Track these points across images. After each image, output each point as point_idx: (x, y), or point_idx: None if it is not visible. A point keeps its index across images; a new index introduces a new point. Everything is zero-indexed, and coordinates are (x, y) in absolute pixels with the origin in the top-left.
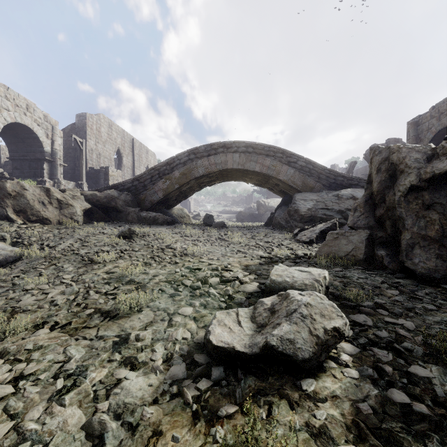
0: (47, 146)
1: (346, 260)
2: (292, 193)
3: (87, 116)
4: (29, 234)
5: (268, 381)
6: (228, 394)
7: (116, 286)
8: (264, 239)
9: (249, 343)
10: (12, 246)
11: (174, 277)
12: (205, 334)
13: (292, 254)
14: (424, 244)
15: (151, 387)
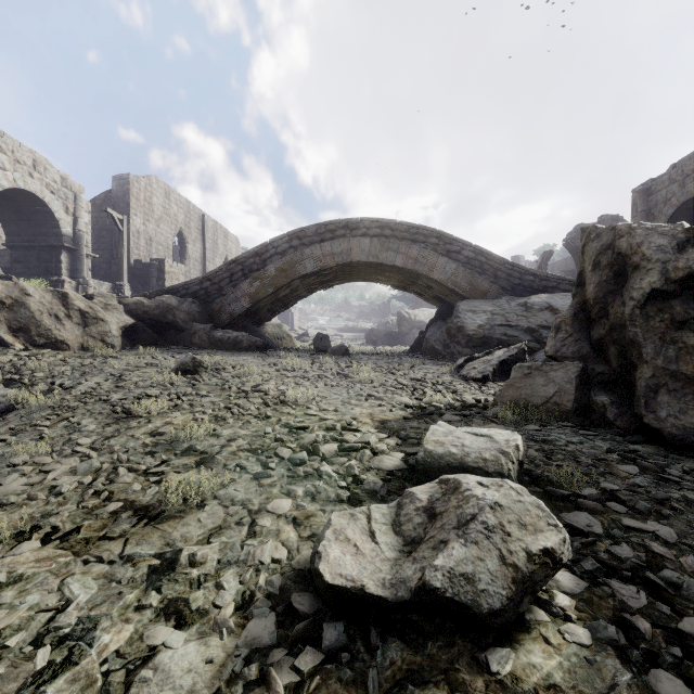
0: (66, 226)
1: (544, 412)
2: (454, 301)
3: (131, 179)
4: (33, 366)
5: (426, 652)
6: (352, 682)
7: (165, 458)
8: (410, 374)
9: (391, 578)
10: (4, 386)
11: (262, 442)
12: (312, 555)
13: (457, 400)
14: (675, 386)
15: (211, 666)
